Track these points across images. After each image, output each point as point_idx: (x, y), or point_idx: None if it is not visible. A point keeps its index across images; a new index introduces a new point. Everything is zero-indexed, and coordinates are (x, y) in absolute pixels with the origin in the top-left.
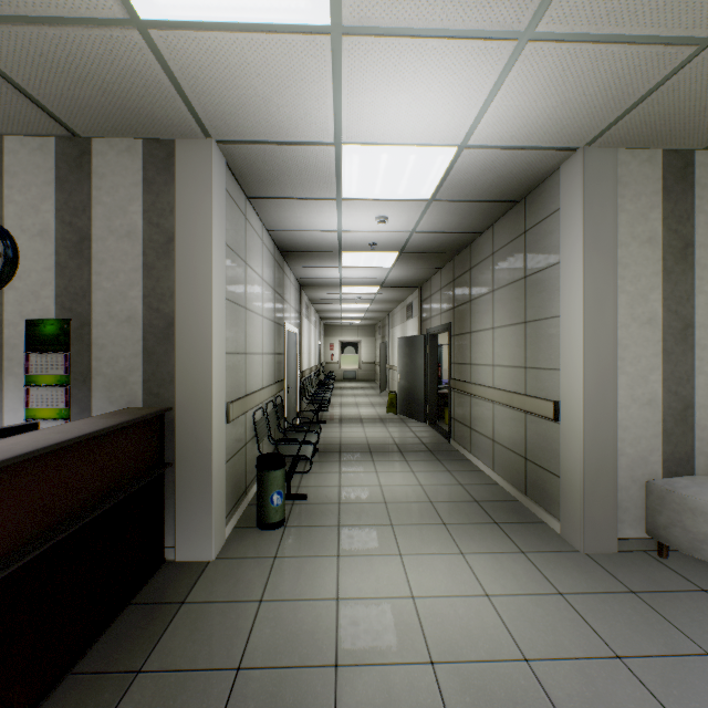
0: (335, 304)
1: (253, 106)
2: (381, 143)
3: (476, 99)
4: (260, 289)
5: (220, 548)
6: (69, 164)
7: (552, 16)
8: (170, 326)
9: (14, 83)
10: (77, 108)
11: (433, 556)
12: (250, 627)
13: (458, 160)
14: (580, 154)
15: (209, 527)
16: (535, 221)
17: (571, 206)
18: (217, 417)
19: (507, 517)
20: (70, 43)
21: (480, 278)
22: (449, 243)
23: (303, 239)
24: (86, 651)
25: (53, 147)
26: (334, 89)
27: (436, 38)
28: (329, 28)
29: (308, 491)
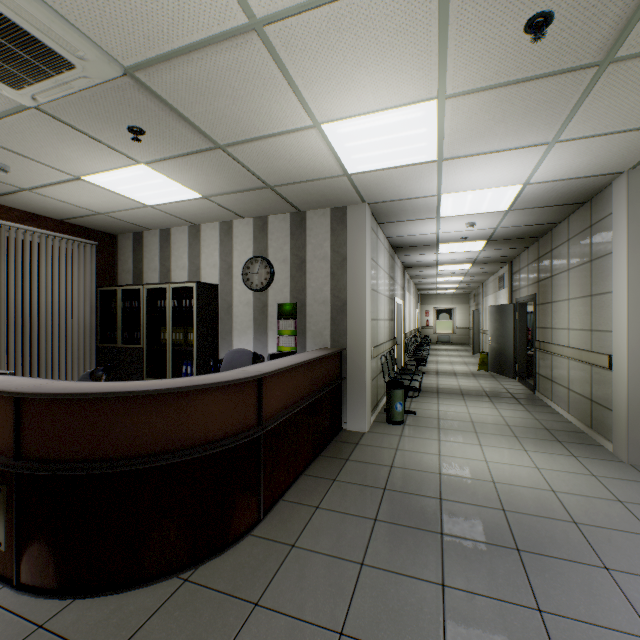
0: (431, 278)
1: (392, 189)
2: (466, 191)
3: (528, 166)
4: (383, 277)
5: (368, 428)
6: (296, 225)
7: (566, 134)
8: (344, 305)
9: (285, 199)
10: (306, 202)
11: (503, 449)
12: (393, 456)
13: (524, 190)
14: (624, 176)
15: (364, 414)
16: (597, 219)
17: (619, 212)
18: (367, 355)
19: (569, 439)
20: (316, 185)
21: (558, 258)
22: (530, 231)
23: (410, 240)
24: (323, 449)
25: (289, 218)
26: (437, 176)
27: (496, 152)
28: (436, 160)
29: (416, 411)
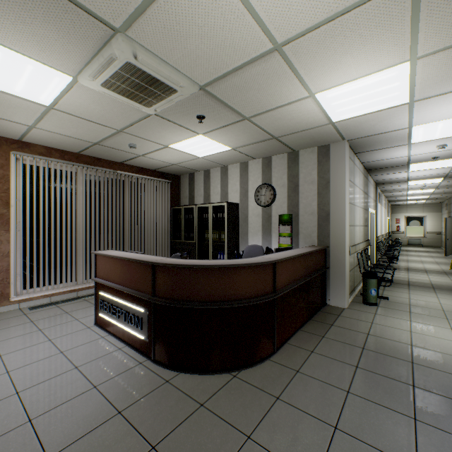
0: (402, 192)
1: (367, 128)
2: (437, 121)
3: None
4: (358, 194)
5: (347, 305)
6: (291, 161)
7: None
8: (327, 215)
9: (284, 144)
10: (299, 145)
11: None
12: (369, 327)
13: None
14: None
15: (344, 294)
16: None
17: None
18: (346, 251)
19: None
20: (307, 132)
21: None
22: None
23: (382, 163)
24: (313, 316)
25: (286, 156)
26: (409, 114)
27: None
28: (407, 102)
29: (388, 297)
